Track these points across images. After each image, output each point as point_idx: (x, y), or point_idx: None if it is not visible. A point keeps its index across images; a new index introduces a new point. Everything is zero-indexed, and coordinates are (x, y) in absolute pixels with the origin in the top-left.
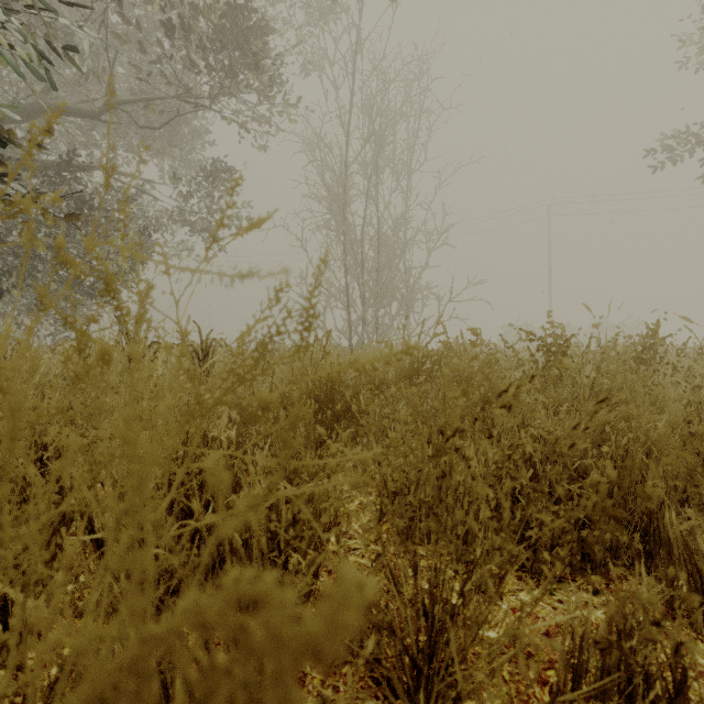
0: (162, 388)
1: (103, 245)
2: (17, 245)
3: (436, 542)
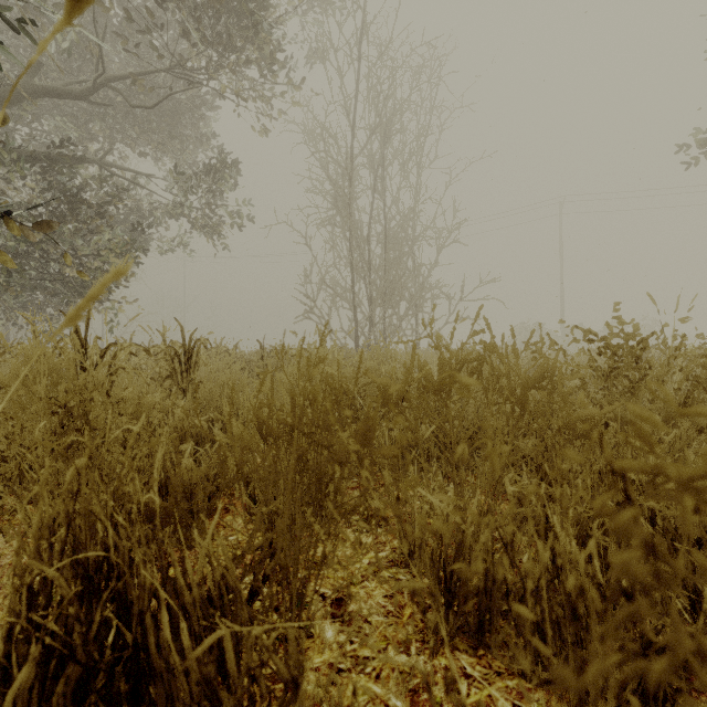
0: (95, 406)
1: (96, 241)
2: (7, 242)
3: (488, 649)
